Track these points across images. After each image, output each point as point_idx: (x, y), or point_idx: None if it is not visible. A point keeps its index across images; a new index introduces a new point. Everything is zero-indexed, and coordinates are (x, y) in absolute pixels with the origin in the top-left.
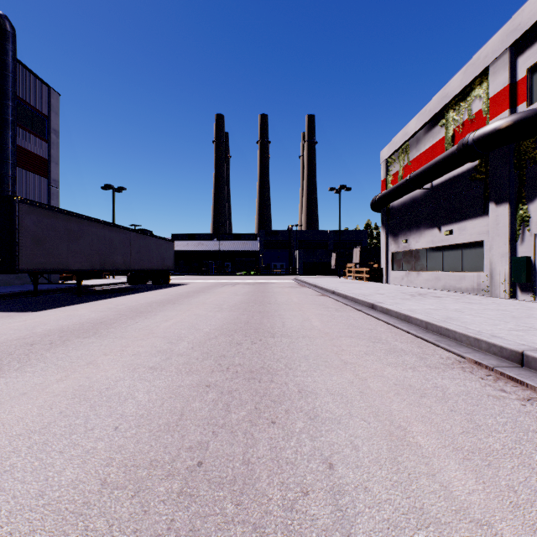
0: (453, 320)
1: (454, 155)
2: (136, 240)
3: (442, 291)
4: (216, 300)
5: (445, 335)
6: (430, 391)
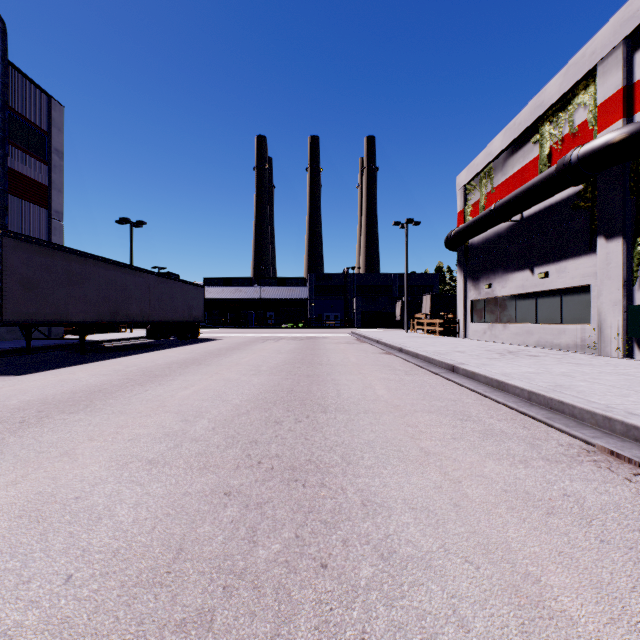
0: (565, 388)
1: (552, 178)
2: (156, 285)
3: (537, 348)
4: (253, 360)
5: (557, 410)
6: (560, 503)
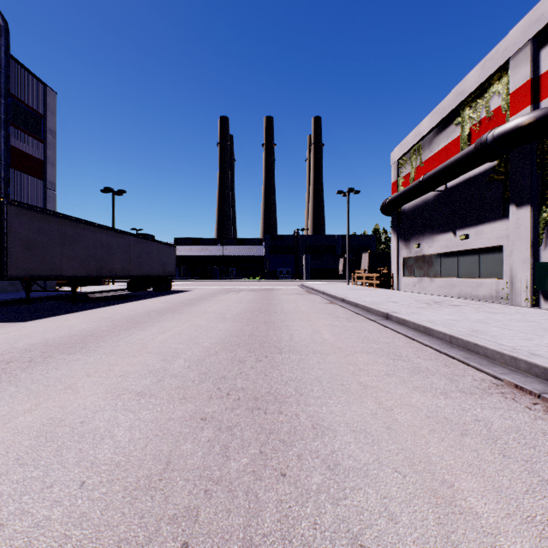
0: (480, 333)
1: (471, 155)
2: (135, 245)
3: (458, 299)
4: (218, 309)
5: (473, 351)
6: (472, 426)
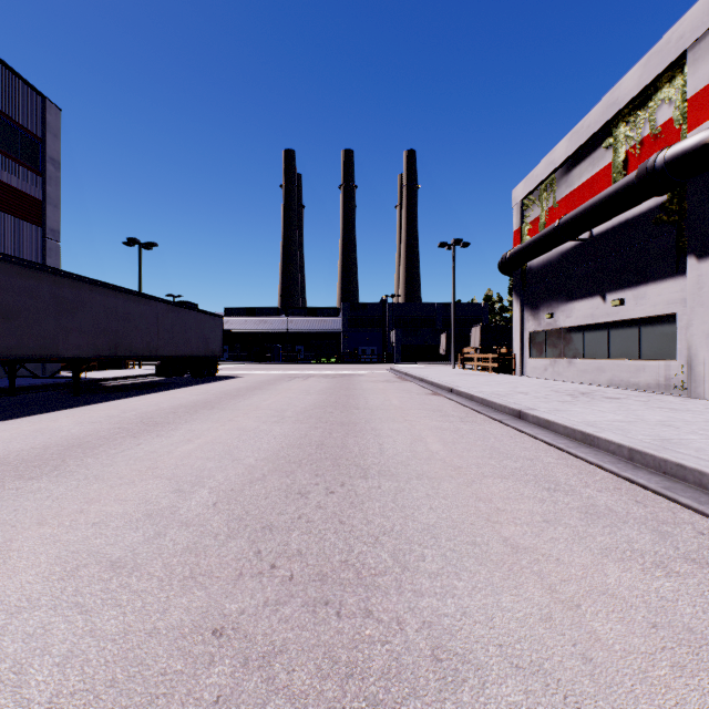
0: (676, 444)
1: (631, 186)
2: (166, 314)
3: (612, 388)
4: (276, 403)
5: (675, 475)
6: None
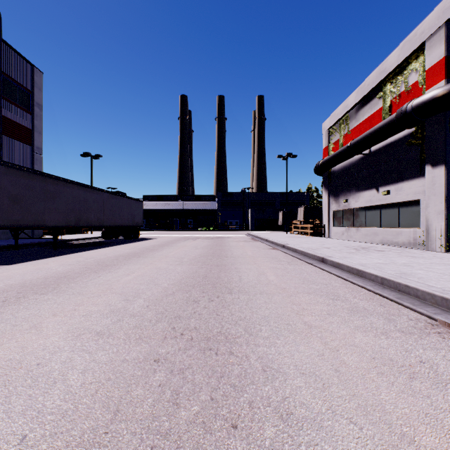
0: (408, 275)
1: (393, 122)
2: (108, 200)
3: (381, 245)
4: (177, 254)
5: (404, 291)
6: (418, 369)
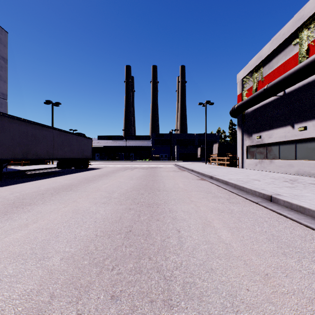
0: None
1: None
2: (58, 136)
3: (303, 176)
4: (111, 186)
5: None
6: None
